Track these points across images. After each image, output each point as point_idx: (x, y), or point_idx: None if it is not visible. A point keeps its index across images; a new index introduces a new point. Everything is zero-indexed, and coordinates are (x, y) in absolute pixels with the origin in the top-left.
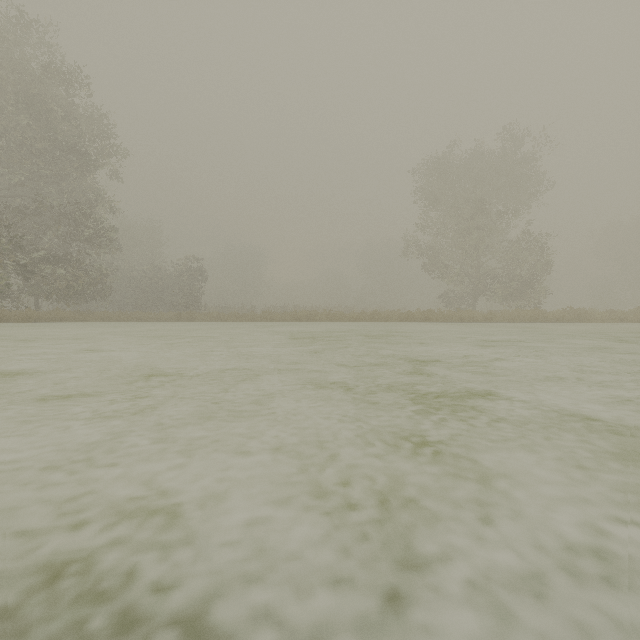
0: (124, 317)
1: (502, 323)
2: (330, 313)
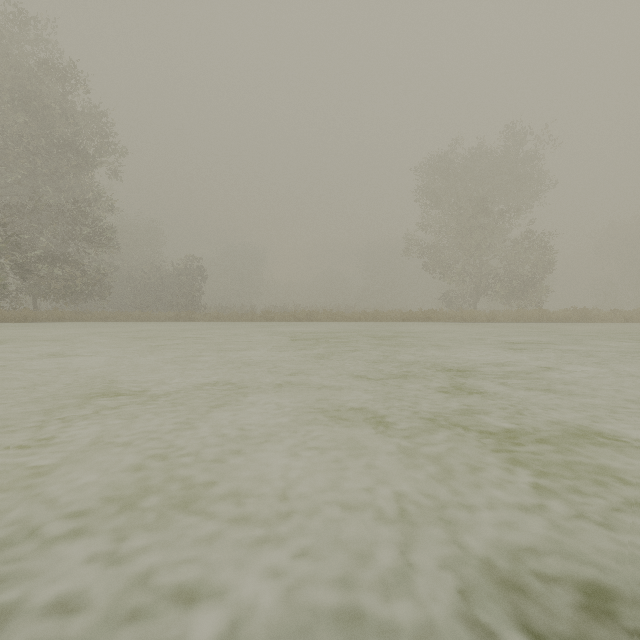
0: (123, 317)
1: (505, 323)
2: (331, 313)
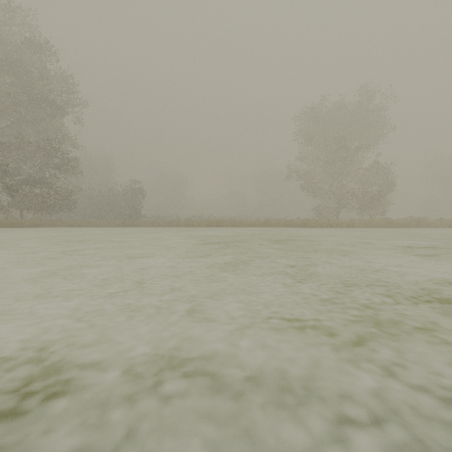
0: (84, 224)
1: (361, 228)
2: (234, 221)
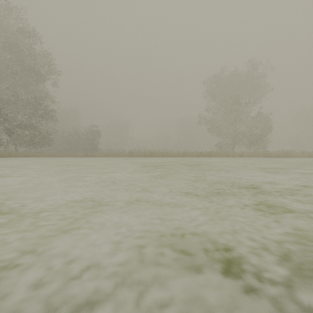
0: (59, 155)
1: (248, 158)
2: (162, 153)
